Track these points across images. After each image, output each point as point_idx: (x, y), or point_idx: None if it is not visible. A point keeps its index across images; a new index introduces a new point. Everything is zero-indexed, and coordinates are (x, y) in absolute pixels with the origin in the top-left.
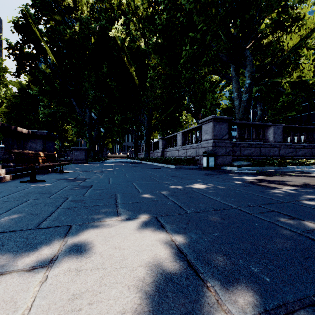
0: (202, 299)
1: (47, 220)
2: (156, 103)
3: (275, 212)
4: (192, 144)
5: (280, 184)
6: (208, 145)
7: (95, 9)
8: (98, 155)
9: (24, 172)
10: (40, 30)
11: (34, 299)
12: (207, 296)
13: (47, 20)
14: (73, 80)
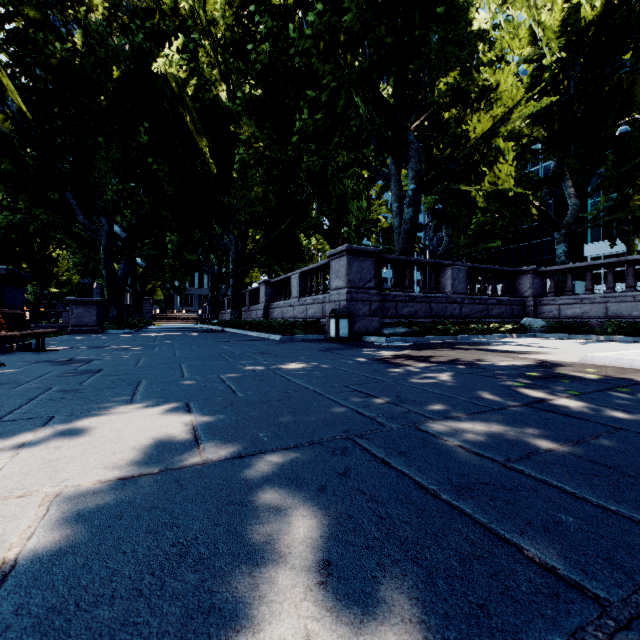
0: (186, 453)
1: (13, 413)
2: (254, 213)
3: (357, 392)
4: (317, 296)
5: (419, 361)
6: (340, 298)
7: (123, 6)
8: (131, 315)
9: None
10: None
11: (5, 465)
12: (194, 451)
13: (4, 14)
14: (70, 153)
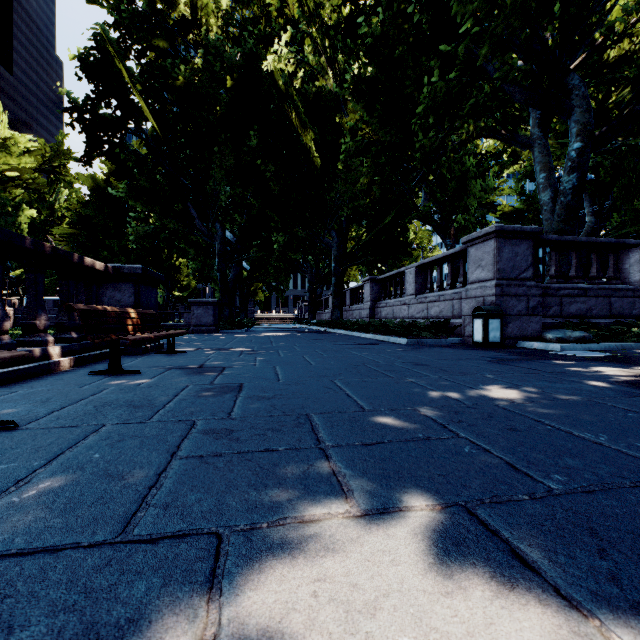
0: None
1: (147, 503)
2: (358, 206)
3: None
4: (442, 292)
5: None
6: (484, 292)
7: (234, 19)
8: (238, 315)
9: (99, 350)
10: (129, 71)
11: None
12: None
13: (141, 51)
14: (191, 166)
